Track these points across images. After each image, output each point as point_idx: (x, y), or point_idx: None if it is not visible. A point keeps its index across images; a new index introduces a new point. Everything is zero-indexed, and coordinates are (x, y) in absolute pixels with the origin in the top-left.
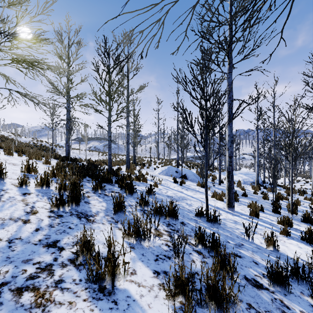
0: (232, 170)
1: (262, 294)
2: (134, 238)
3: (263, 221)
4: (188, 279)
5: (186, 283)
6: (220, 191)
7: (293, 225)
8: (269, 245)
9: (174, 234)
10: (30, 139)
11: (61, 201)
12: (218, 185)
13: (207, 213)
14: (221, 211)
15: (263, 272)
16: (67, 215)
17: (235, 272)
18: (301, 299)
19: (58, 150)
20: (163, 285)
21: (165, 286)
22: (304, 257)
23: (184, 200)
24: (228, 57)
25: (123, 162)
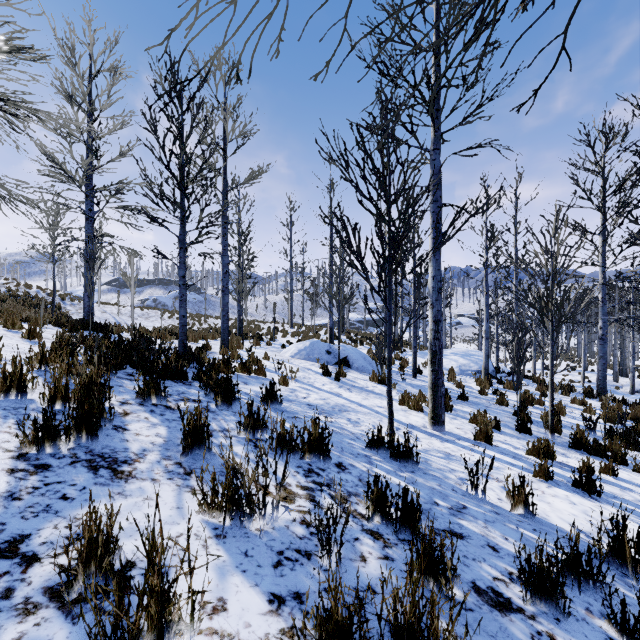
0: (440, 348)
1: (512, 624)
2: (227, 514)
3: (500, 450)
4: (351, 618)
5: (345, 628)
6: (415, 391)
7: (555, 456)
8: (516, 505)
9: (322, 494)
10: None
11: (48, 430)
12: (412, 377)
13: (392, 441)
14: (419, 433)
15: (509, 569)
16: (63, 465)
17: (454, 577)
18: (589, 625)
19: (69, 306)
20: (292, 632)
21: (295, 636)
22: (583, 523)
23: (344, 413)
24: (432, 117)
25: (217, 333)
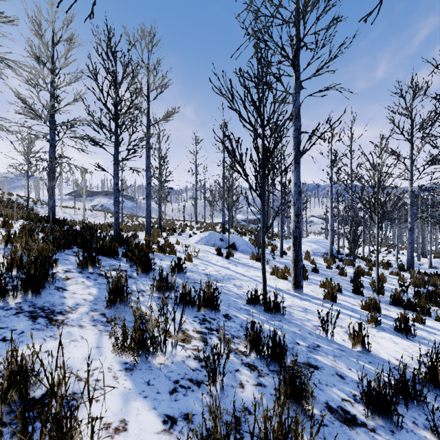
0: (299, 234)
1: (358, 436)
2: (136, 352)
3: (342, 306)
4: (228, 437)
5: None
6: (282, 266)
7: (381, 310)
8: (356, 344)
9: (212, 336)
10: None
11: None
12: (280, 257)
13: (265, 298)
14: (284, 294)
15: (353, 392)
16: (8, 315)
17: (312, 400)
18: (416, 436)
19: (39, 208)
20: None
21: None
22: (404, 357)
23: (231, 280)
24: (294, 69)
25: (144, 227)
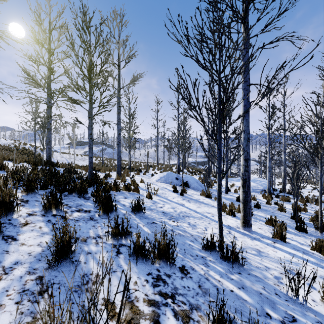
0: (248, 177)
1: None
2: None
3: (292, 246)
4: None
5: None
6: (228, 201)
7: None
8: None
9: (166, 310)
10: (11, 142)
11: None
12: (225, 193)
13: (222, 246)
14: (235, 233)
15: None
16: None
17: None
18: None
19: (44, 154)
20: None
21: None
22: None
23: (186, 218)
24: (244, 25)
25: None
